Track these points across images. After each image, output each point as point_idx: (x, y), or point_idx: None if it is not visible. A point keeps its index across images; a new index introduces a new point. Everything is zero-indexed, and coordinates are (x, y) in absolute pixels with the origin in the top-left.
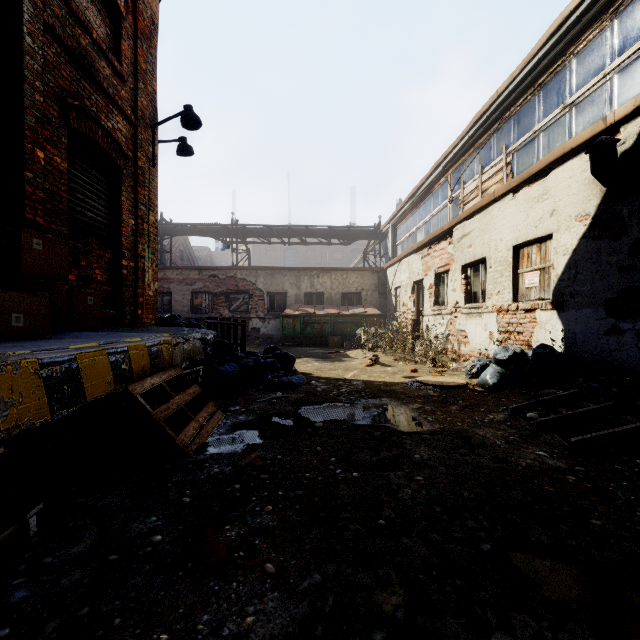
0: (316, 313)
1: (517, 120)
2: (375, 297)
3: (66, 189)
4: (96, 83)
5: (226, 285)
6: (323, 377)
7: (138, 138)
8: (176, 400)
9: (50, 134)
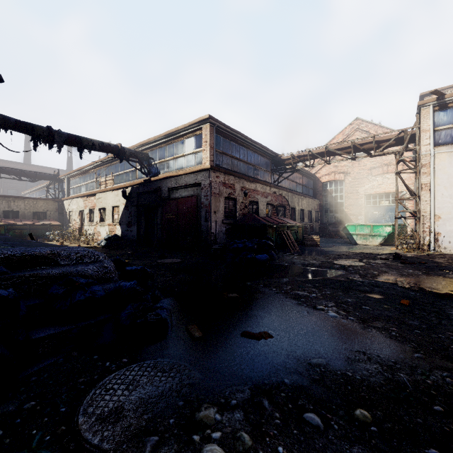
0: (17, 224)
1: (115, 167)
2: (56, 215)
3: None
4: None
5: None
6: None
7: None
8: None
9: None
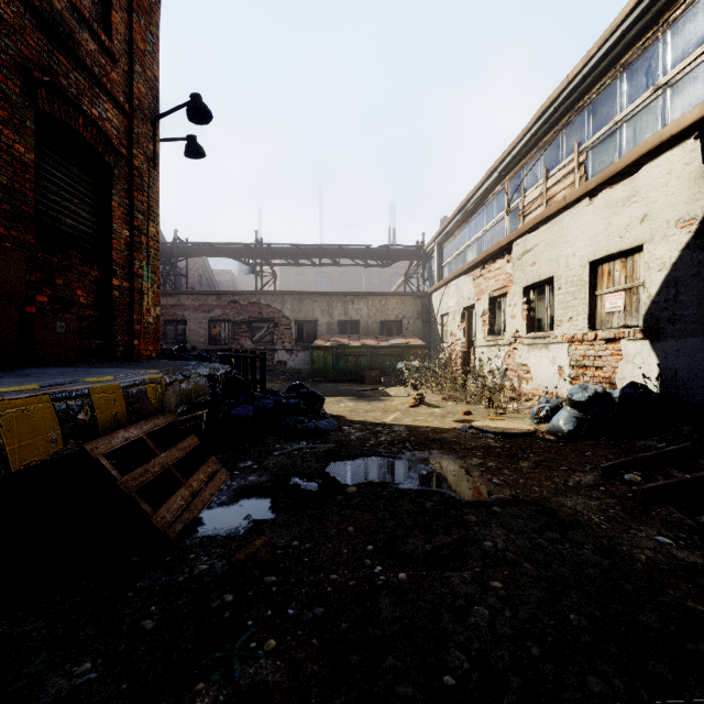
0: (350, 344)
1: (593, 110)
2: (418, 326)
3: (33, 187)
4: (76, 58)
5: (248, 312)
6: (358, 421)
7: (134, 132)
8: (160, 459)
9: (9, 115)
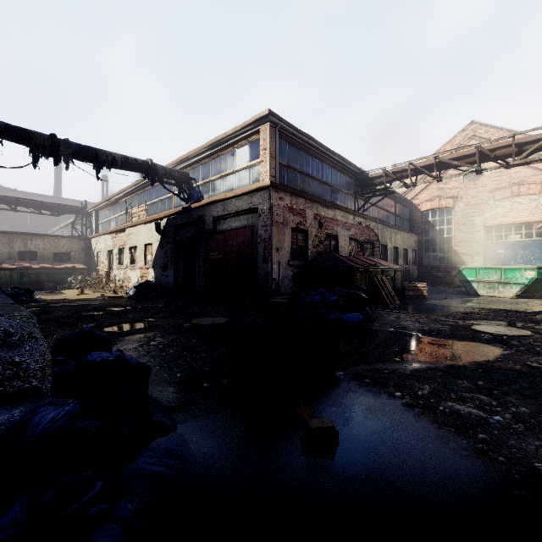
0: (32, 267)
1: (149, 193)
2: (82, 256)
3: None
4: None
5: None
6: (52, 299)
7: None
8: None
9: None
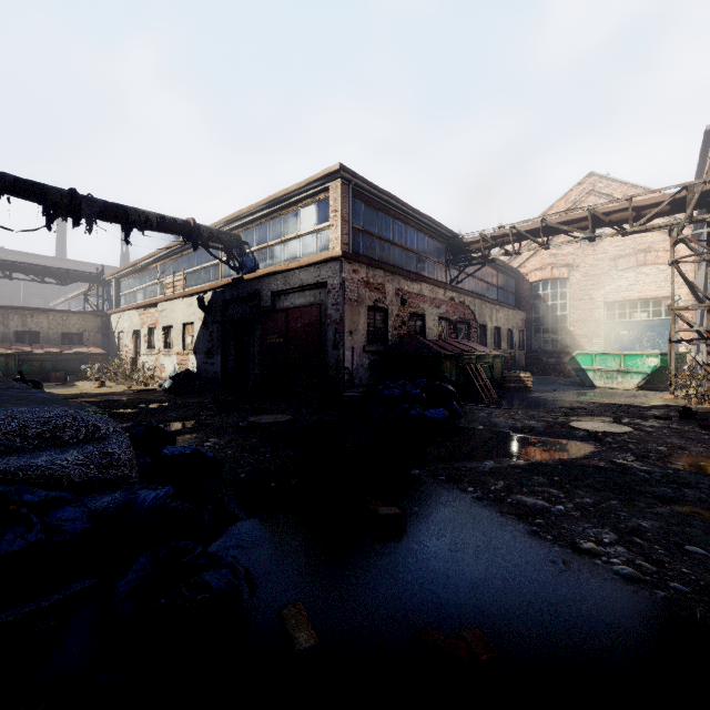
0: (35, 352)
1: (188, 259)
2: (99, 338)
3: None
4: None
5: None
6: (66, 393)
7: None
8: None
9: None
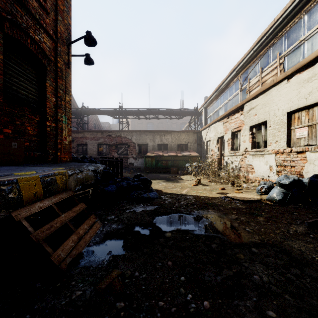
0: (163, 155)
1: (287, 36)
2: (195, 146)
3: (1, 72)
4: (26, 9)
5: (116, 140)
6: (168, 193)
7: (58, 49)
8: (61, 218)
9: None
